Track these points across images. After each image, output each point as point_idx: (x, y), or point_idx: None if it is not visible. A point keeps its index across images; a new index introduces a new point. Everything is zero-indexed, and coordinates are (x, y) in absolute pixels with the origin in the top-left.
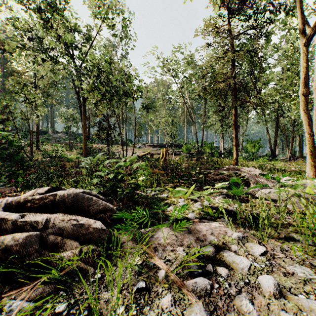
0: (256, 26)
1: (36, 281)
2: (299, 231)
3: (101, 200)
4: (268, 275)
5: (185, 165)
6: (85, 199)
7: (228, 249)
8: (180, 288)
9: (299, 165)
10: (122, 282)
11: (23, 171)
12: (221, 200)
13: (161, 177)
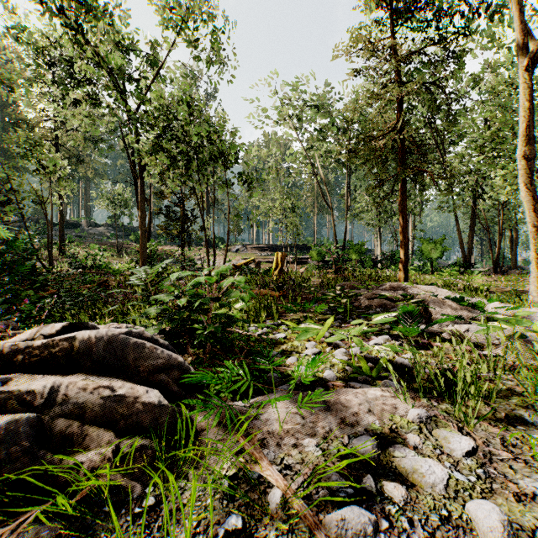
0: (439, 41)
1: (23, 514)
2: (532, 405)
3: (161, 348)
4: (486, 500)
5: (315, 282)
6: (130, 346)
7: (402, 442)
8: (313, 531)
9: (513, 282)
10: (196, 518)
11: (35, 292)
12: (385, 346)
13: (274, 302)
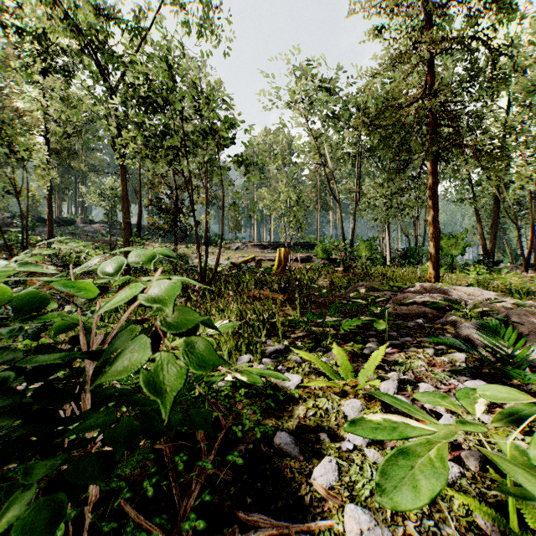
0: None
1: None
2: None
3: None
4: None
5: (323, 281)
6: None
7: None
8: None
9: None
10: None
11: None
12: None
13: (277, 310)
